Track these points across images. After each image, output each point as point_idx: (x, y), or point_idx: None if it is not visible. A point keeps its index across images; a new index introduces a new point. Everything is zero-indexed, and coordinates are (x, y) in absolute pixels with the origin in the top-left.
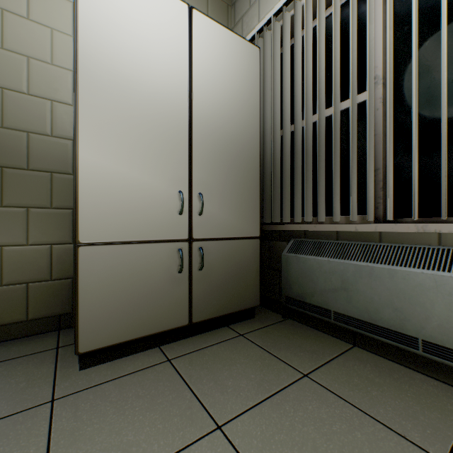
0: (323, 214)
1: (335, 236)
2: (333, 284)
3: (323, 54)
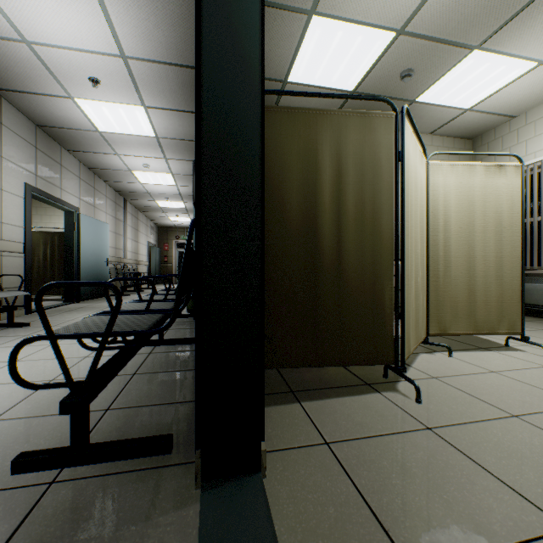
0: (536, 266)
1: (542, 275)
2: (540, 294)
3: (535, 197)
